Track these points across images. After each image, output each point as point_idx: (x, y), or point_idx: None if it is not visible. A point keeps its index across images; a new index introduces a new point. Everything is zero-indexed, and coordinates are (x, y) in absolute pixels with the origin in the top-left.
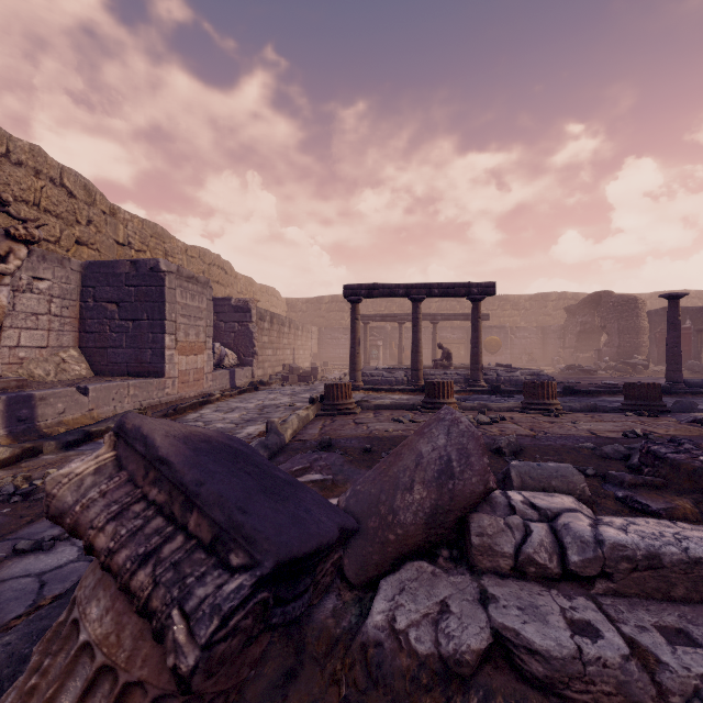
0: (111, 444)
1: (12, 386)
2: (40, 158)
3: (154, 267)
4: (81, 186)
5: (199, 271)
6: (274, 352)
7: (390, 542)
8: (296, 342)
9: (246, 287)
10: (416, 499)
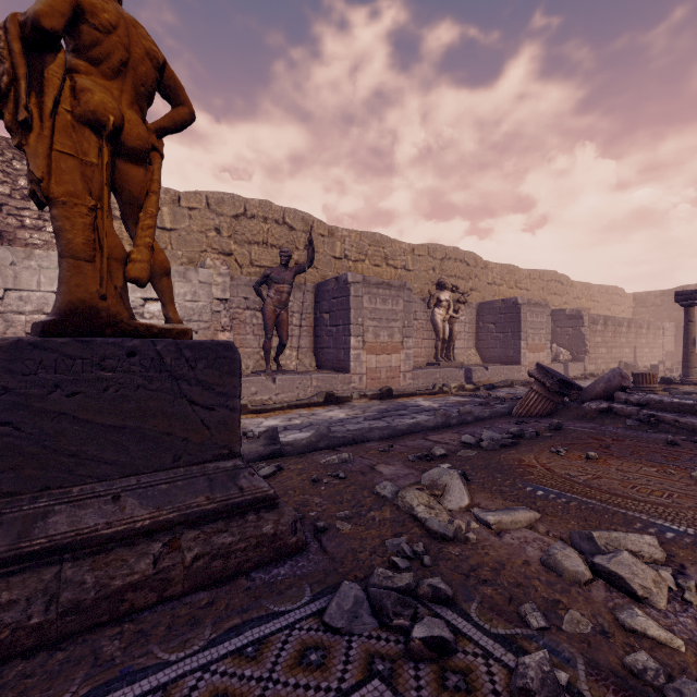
0: (535, 366)
1: (459, 365)
2: (456, 252)
3: (514, 302)
4: (472, 258)
5: (539, 289)
6: (607, 350)
7: (593, 394)
8: (637, 340)
9: (582, 292)
10: (600, 386)
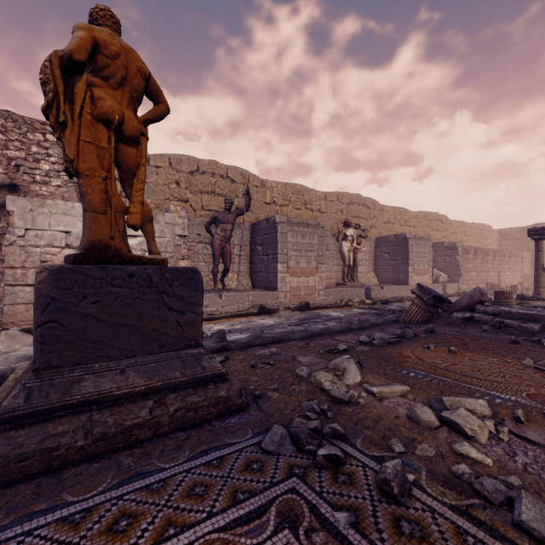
0: (416, 285)
1: (361, 285)
2: (359, 198)
3: (403, 237)
4: (371, 203)
5: (424, 226)
6: (477, 273)
7: (460, 307)
8: (501, 266)
9: (458, 228)
10: (465, 300)
